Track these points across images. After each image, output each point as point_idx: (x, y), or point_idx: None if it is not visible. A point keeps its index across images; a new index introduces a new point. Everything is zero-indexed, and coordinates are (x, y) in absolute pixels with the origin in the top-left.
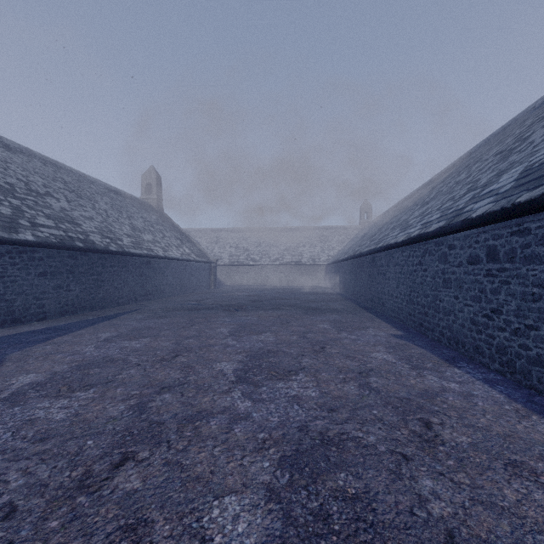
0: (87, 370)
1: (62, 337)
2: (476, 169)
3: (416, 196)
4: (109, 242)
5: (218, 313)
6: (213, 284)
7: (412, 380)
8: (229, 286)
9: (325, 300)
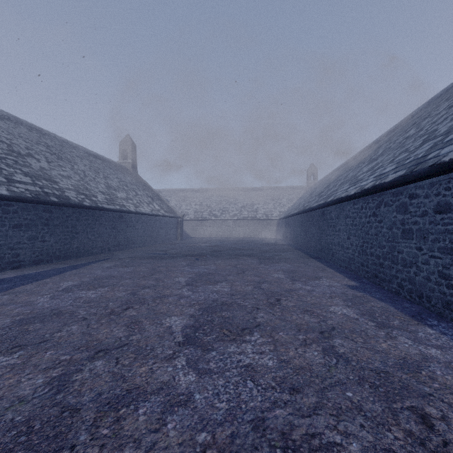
0: (27, 325)
1: (25, 285)
2: (427, 123)
3: (360, 157)
4: (83, 198)
5: (179, 262)
6: (180, 236)
7: (383, 343)
8: (194, 238)
9: (278, 250)
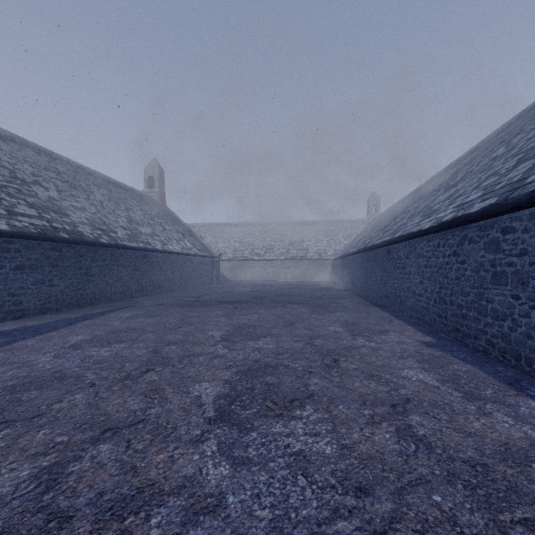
0: (21, 393)
1: (25, 340)
2: (521, 140)
3: (433, 184)
4: (100, 234)
5: (214, 311)
6: (216, 279)
7: (475, 422)
8: (232, 282)
9: (334, 297)
